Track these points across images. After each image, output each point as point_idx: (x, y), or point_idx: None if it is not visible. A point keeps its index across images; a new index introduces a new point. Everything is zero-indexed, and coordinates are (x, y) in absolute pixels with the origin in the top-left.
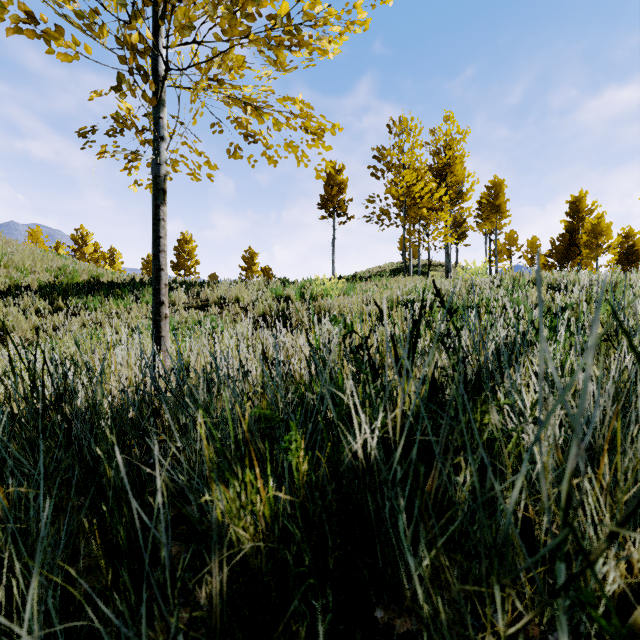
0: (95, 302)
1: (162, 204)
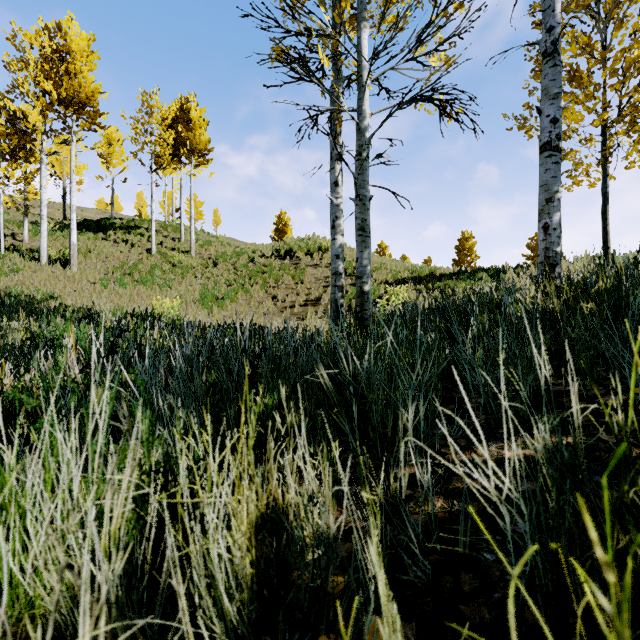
0: (452, 283)
1: (607, 205)
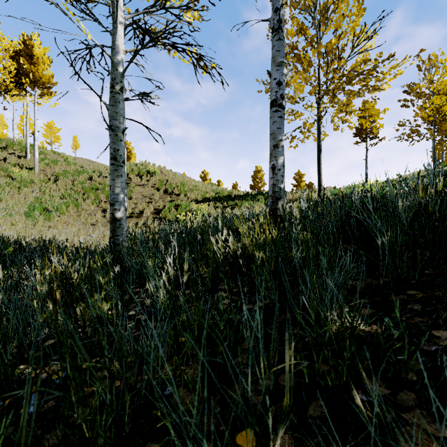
0: (239, 202)
1: (321, 154)
